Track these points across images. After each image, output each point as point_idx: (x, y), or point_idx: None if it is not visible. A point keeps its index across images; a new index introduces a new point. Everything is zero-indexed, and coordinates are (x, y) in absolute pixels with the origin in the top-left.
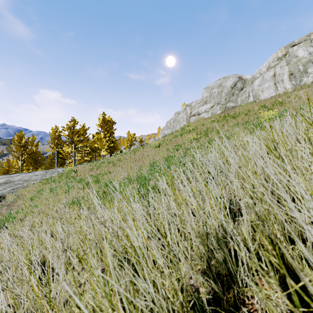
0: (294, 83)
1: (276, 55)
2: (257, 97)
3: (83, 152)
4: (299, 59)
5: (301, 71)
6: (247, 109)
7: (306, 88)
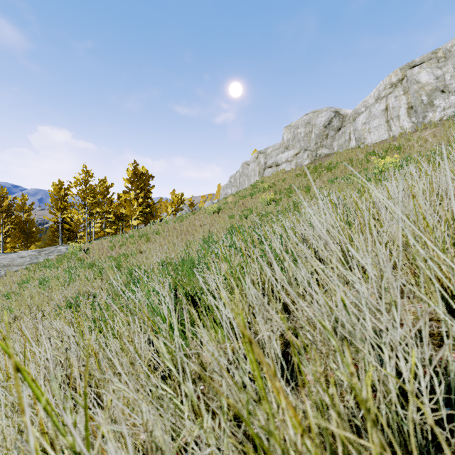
0: (414, 121)
1: (389, 80)
2: (362, 140)
3: (104, 221)
4: (421, 86)
5: (425, 103)
6: (348, 158)
7: (433, 127)
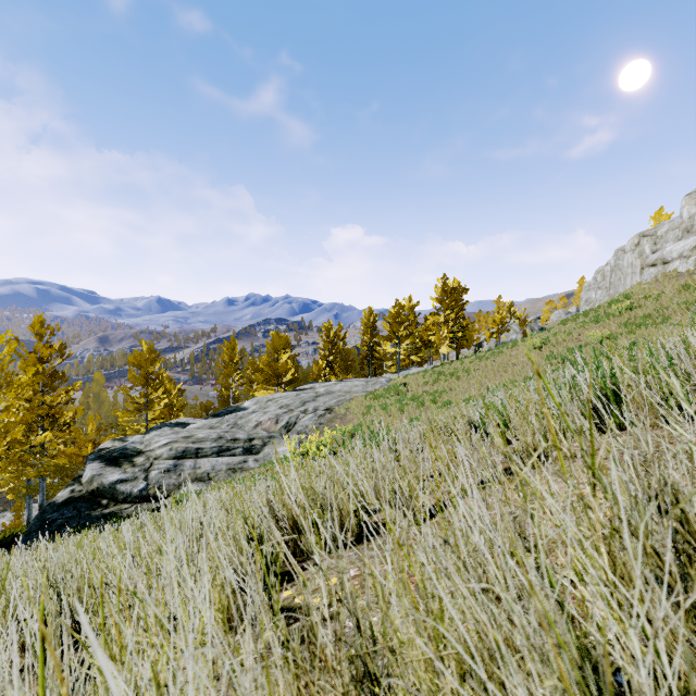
0: None
1: None
2: None
3: (409, 347)
4: None
5: None
6: None
7: None
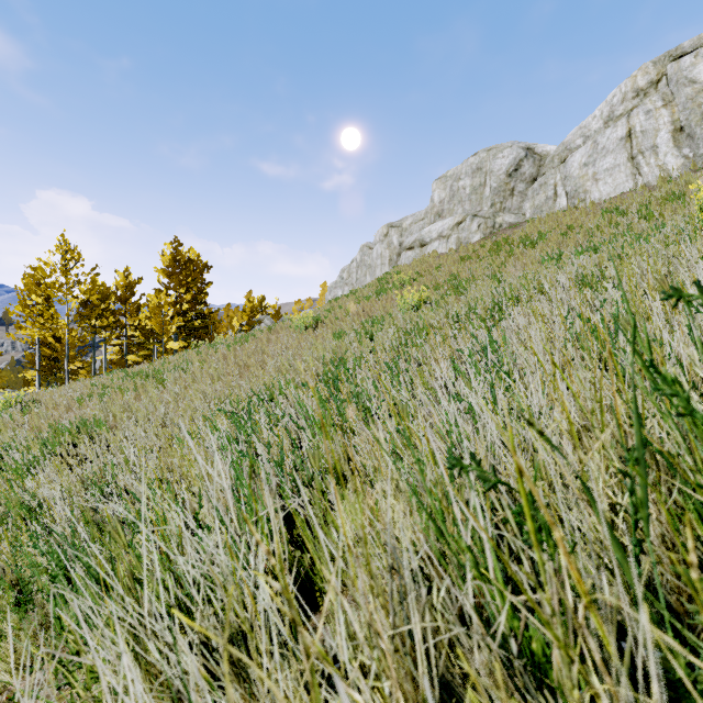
0: (688, 155)
1: (631, 84)
2: (581, 195)
3: (125, 343)
4: (701, 89)
5: None
6: (560, 225)
7: None
